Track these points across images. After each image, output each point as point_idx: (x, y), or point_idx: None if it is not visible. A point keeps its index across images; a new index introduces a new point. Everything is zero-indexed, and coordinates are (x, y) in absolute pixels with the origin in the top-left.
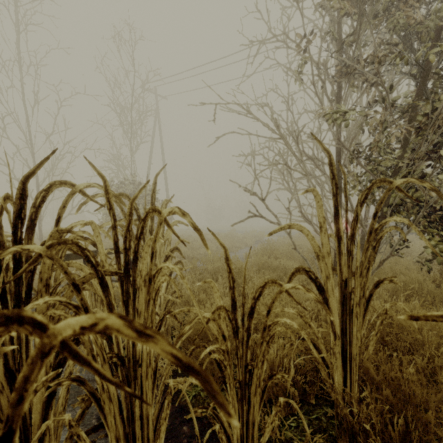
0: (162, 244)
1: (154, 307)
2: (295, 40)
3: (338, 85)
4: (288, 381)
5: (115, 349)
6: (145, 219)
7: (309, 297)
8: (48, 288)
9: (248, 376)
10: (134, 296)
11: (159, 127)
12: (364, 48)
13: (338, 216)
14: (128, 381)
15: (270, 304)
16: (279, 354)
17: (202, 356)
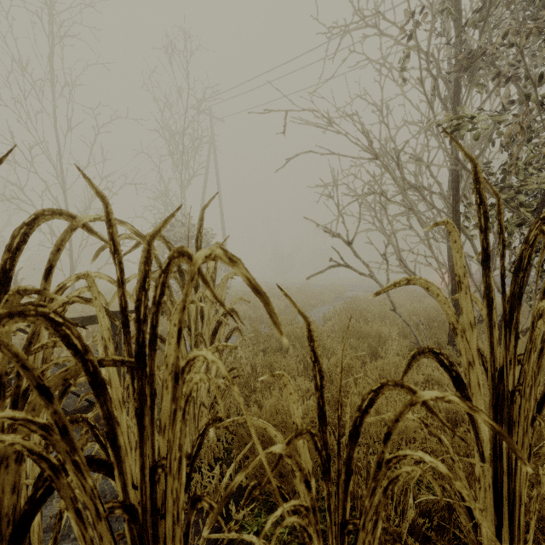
0: (211, 305)
1: (183, 425)
2: (395, 24)
3: (455, 83)
4: (403, 526)
5: (120, 494)
6: (167, 270)
7: (419, 380)
8: (3, 390)
9: (347, 543)
10: (153, 401)
11: (214, 156)
12: (492, 30)
13: (488, 264)
14: (142, 544)
15: (391, 422)
16: (386, 476)
17: (268, 526)
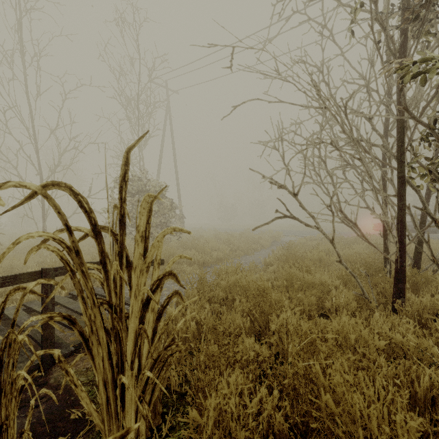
0: (141, 269)
1: None
2: None
3: (401, 34)
4: None
5: None
6: None
7: (380, 345)
8: None
9: None
10: None
11: (170, 123)
12: None
13: None
14: None
15: None
16: None
17: None
